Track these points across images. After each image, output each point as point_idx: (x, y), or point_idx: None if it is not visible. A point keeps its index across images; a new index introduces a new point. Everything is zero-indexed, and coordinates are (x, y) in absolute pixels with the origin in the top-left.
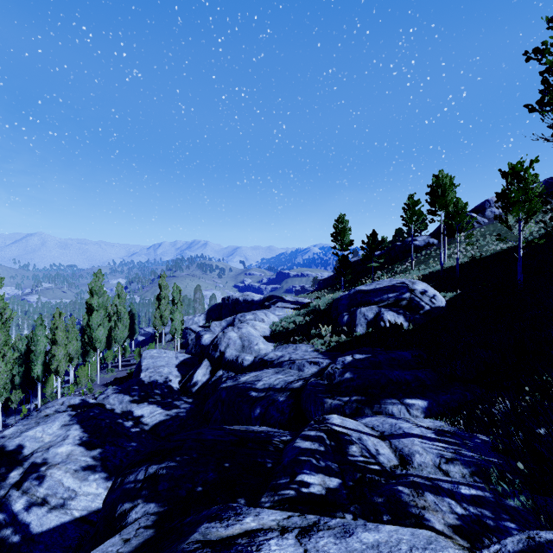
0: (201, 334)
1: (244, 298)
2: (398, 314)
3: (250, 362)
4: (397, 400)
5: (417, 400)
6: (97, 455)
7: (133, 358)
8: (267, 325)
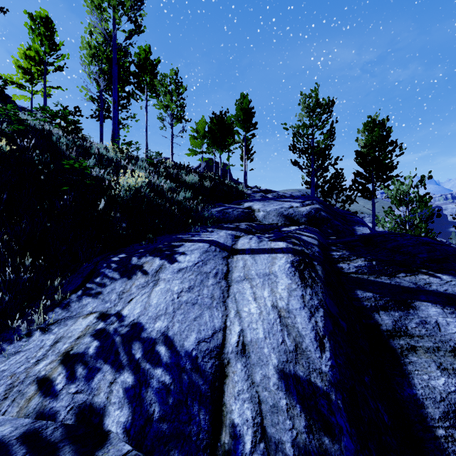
0: None
1: None
2: None
3: None
4: None
5: None
6: None
7: None
8: None
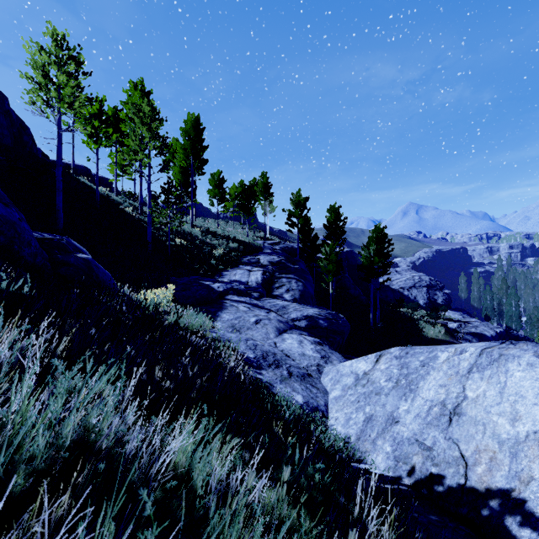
0: None
1: None
2: None
3: None
4: None
5: None
6: None
7: None
8: None
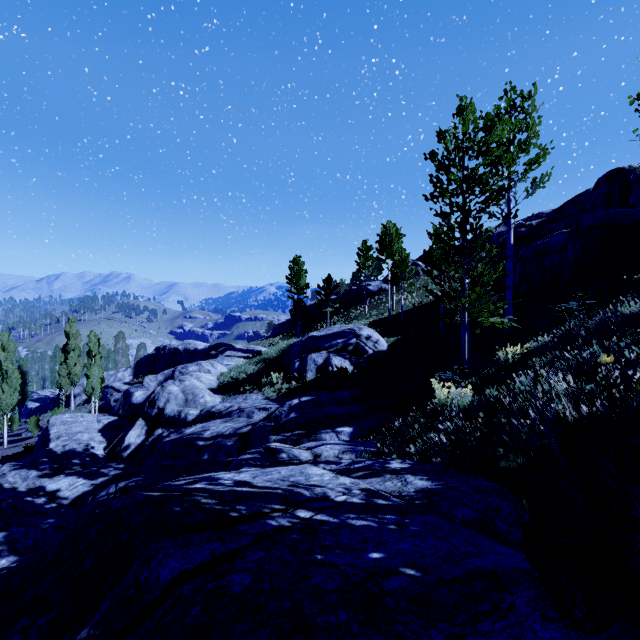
0: (132, 392)
1: (186, 347)
2: (345, 358)
3: (195, 416)
4: (330, 430)
5: (346, 428)
6: (0, 540)
7: (26, 430)
8: (214, 376)
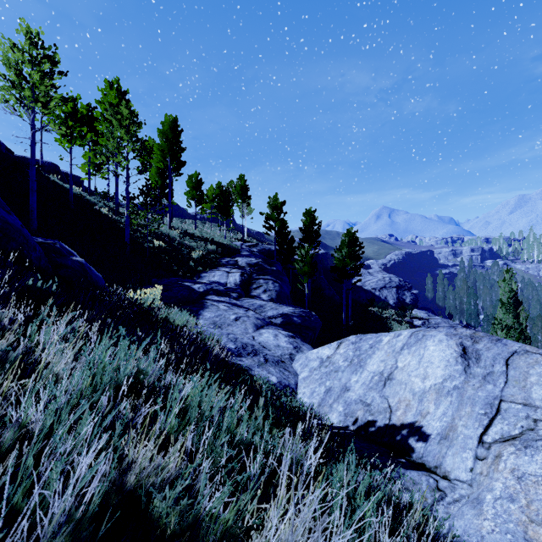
0: None
1: None
2: None
3: None
4: None
5: None
6: None
7: None
8: None
